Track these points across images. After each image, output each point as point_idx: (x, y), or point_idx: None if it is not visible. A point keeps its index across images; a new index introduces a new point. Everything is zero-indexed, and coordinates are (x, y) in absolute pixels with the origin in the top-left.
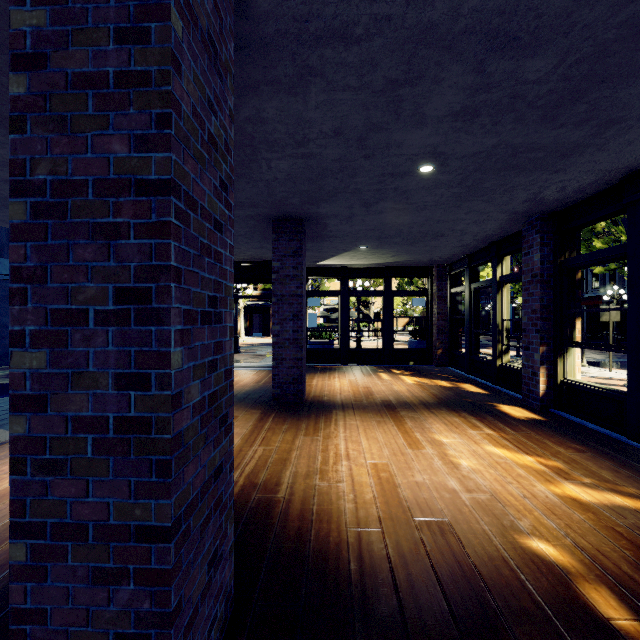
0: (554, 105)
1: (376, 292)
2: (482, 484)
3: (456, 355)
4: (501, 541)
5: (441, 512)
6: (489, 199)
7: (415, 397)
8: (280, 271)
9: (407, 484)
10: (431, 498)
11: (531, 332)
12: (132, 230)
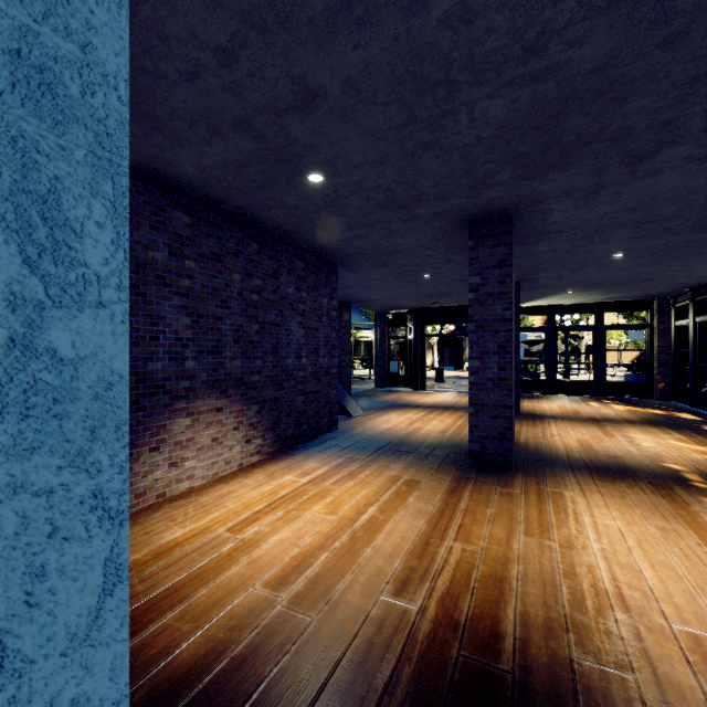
0: (699, 228)
1: (585, 327)
2: (652, 451)
3: (681, 389)
4: (648, 462)
5: (617, 454)
6: (684, 259)
7: (621, 417)
8: None
9: (599, 446)
10: (613, 450)
11: None
12: (502, 331)
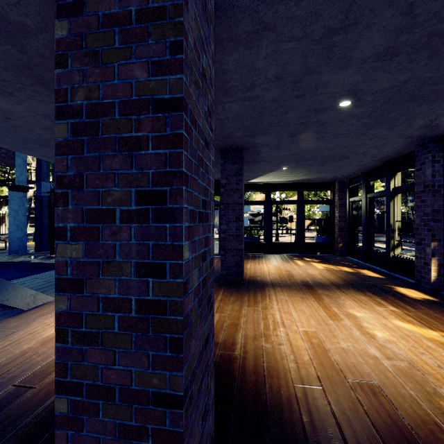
0: None
1: (291, 201)
2: (398, 353)
3: (354, 248)
4: (429, 406)
5: (369, 376)
6: (391, 127)
7: (326, 279)
8: (226, 186)
9: (335, 349)
10: (358, 363)
11: (423, 231)
12: (150, 142)
